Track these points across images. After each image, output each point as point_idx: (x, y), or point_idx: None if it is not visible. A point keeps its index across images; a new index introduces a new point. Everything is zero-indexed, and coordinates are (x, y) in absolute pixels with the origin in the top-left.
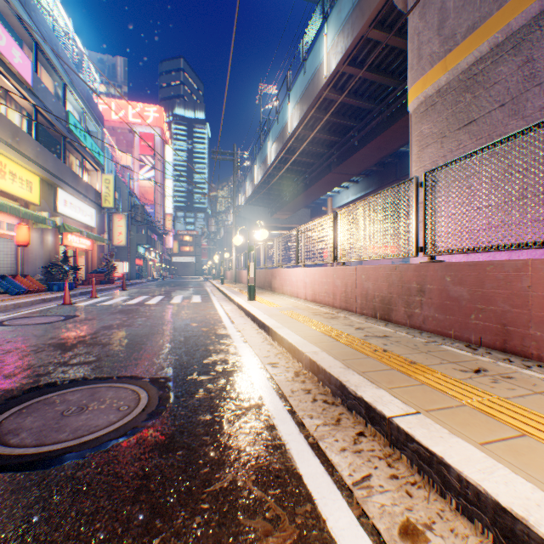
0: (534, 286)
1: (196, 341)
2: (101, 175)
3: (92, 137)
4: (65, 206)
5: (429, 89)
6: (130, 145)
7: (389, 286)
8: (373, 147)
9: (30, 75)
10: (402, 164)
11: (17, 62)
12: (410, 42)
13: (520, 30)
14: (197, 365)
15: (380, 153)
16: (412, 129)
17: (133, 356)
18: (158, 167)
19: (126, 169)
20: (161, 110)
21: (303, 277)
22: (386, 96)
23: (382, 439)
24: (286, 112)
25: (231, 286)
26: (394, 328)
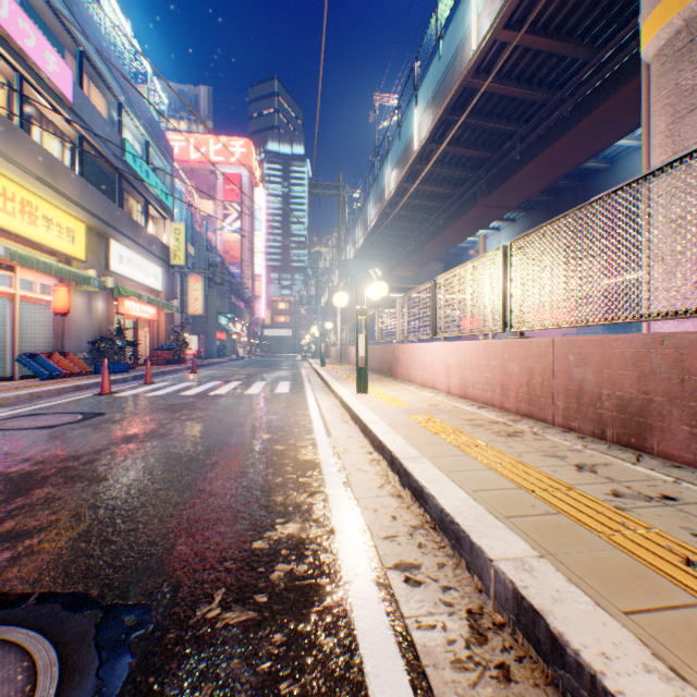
0: None
1: (256, 478)
2: (170, 224)
3: (158, 175)
4: (121, 263)
5: None
6: (212, 190)
7: (643, 377)
8: (545, 161)
9: (70, 88)
10: (586, 188)
11: (51, 70)
12: None
13: None
14: (233, 561)
15: (555, 170)
16: (654, 87)
17: (119, 518)
18: (245, 215)
19: (207, 220)
20: (250, 144)
21: (443, 357)
22: (568, 78)
23: None
24: (412, 122)
25: (334, 367)
26: (668, 471)
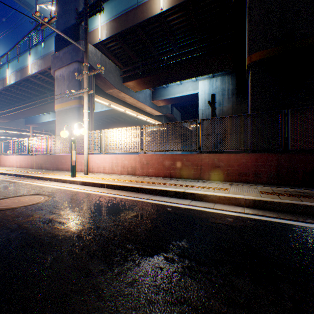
0: (60, 159)
1: None
2: None
3: None
4: None
5: (60, 109)
6: None
7: (43, 160)
8: None
9: None
10: None
11: None
12: (56, 92)
13: (73, 108)
14: None
15: None
16: (56, 117)
17: None
18: None
19: None
20: None
21: (16, 159)
22: None
23: (25, 178)
24: (7, 72)
25: None
26: (42, 170)
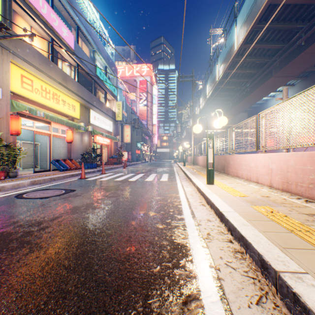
0: None
1: (139, 263)
2: (115, 102)
3: (111, 81)
4: (94, 120)
5: None
6: (134, 88)
7: None
8: None
9: (72, 43)
10: None
11: (65, 35)
12: None
13: None
14: None
15: None
16: None
17: (11, 313)
18: (148, 98)
19: (132, 102)
20: (150, 66)
21: (265, 163)
22: None
23: None
24: (233, 35)
25: (190, 167)
26: None
